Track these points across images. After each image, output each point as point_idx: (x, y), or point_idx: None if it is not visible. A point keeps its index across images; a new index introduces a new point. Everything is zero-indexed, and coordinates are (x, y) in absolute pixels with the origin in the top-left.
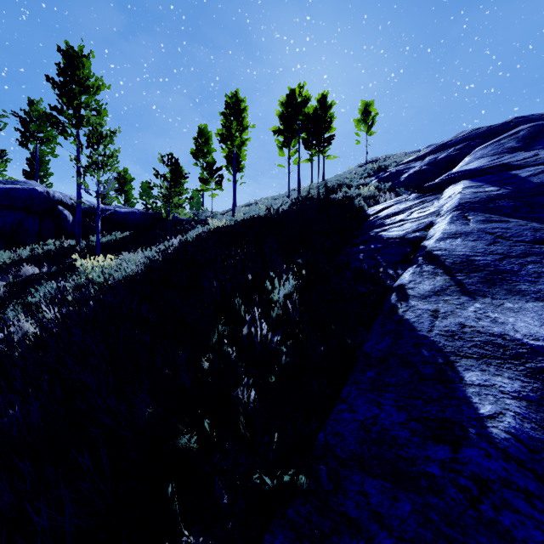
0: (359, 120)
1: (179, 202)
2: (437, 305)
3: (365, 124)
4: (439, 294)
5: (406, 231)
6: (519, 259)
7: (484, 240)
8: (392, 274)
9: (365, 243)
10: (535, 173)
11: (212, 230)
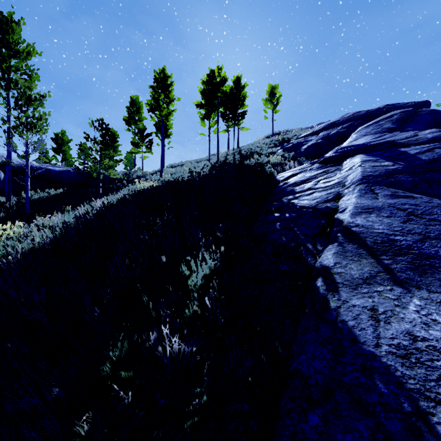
0: (267, 100)
1: (109, 164)
2: (372, 300)
3: (272, 103)
4: (370, 282)
5: (317, 201)
6: (440, 241)
7: (397, 216)
8: (311, 249)
9: (280, 210)
10: (422, 151)
11: (137, 193)
